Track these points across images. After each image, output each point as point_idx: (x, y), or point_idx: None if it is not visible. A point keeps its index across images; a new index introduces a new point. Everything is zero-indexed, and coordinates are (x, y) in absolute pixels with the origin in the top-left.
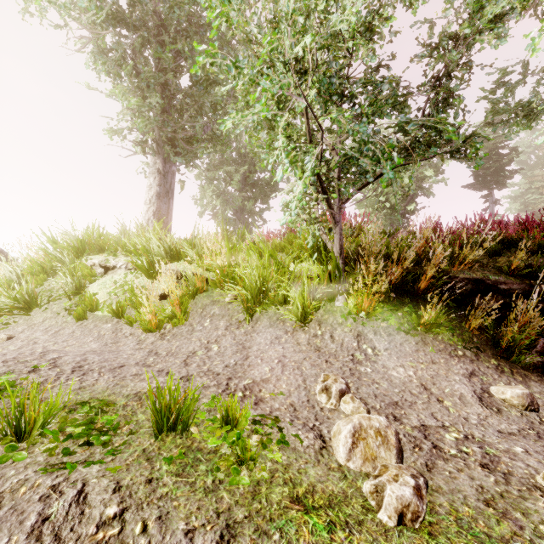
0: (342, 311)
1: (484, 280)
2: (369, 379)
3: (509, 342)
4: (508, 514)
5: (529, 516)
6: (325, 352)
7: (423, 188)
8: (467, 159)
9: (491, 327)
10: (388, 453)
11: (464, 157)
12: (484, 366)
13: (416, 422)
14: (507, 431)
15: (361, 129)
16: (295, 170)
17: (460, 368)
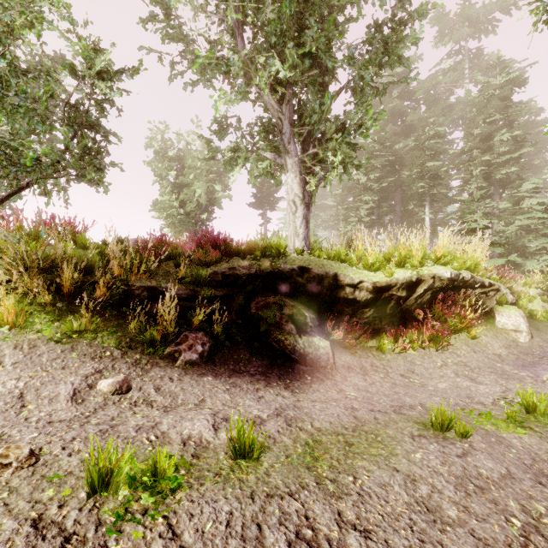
0: None
1: (157, 287)
2: None
3: (154, 339)
4: None
5: None
6: None
7: (215, 200)
8: (97, 185)
9: (141, 328)
10: None
11: (89, 183)
12: (122, 362)
13: None
14: (60, 419)
15: None
16: None
17: (90, 368)
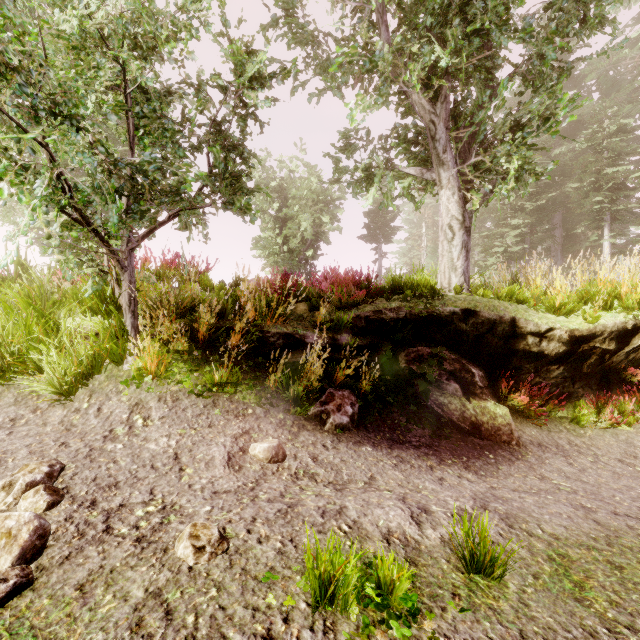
0: (130, 376)
1: (293, 334)
2: (108, 458)
3: (297, 396)
4: (90, 592)
5: (113, 587)
6: (76, 431)
7: (321, 234)
8: (244, 213)
9: (283, 382)
10: (5, 557)
11: (237, 211)
12: (267, 422)
13: (117, 503)
14: (225, 490)
15: (86, 160)
16: (19, 195)
17: (237, 428)
